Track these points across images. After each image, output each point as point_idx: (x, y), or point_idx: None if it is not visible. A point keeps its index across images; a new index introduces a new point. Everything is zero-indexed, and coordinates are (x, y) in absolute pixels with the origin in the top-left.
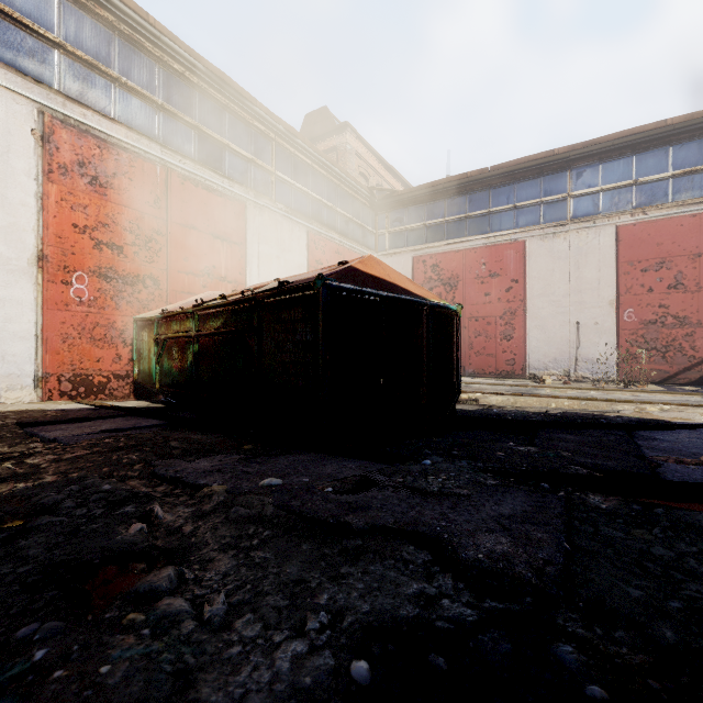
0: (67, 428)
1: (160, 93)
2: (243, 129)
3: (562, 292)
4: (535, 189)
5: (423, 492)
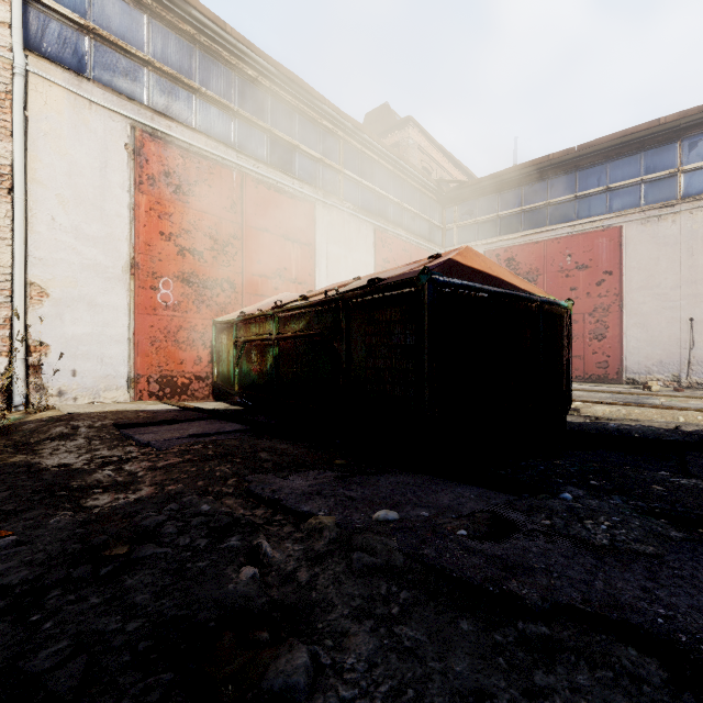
0: (158, 431)
1: (236, 100)
2: (312, 129)
3: (670, 284)
4: (634, 167)
5: (590, 546)
